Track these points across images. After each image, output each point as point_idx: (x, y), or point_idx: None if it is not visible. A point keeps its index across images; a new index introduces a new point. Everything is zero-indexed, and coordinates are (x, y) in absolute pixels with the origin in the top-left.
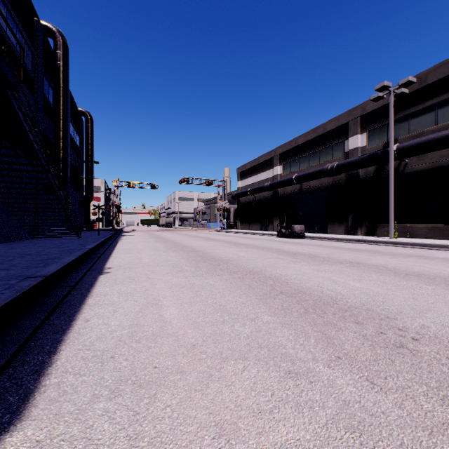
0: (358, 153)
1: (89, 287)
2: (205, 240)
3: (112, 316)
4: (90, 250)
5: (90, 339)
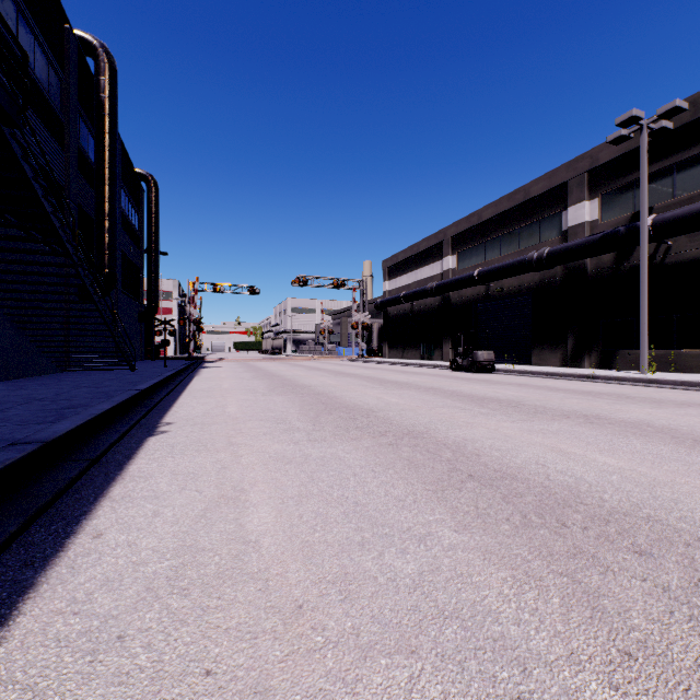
0: (585, 233)
1: (124, 460)
2: (332, 376)
3: (148, 525)
4: (144, 391)
5: (88, 583)
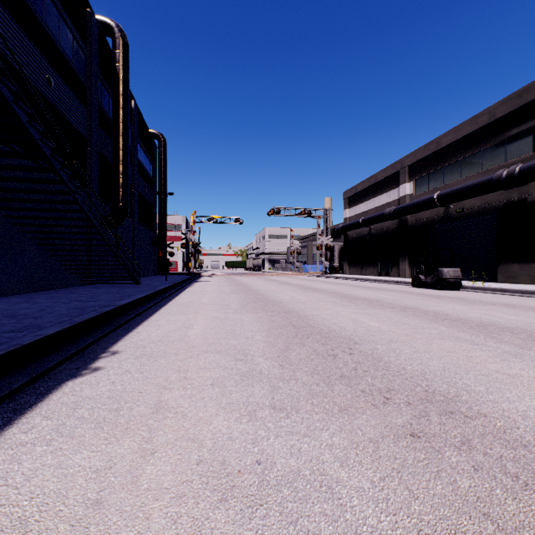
0: None
1: None
2: (301, 291)
3: None
4: (121, 307)
5: None
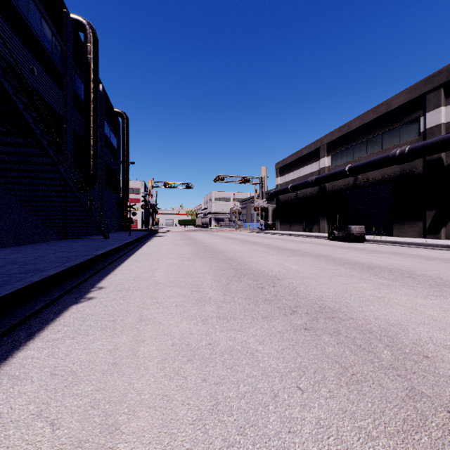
0: (442, 132)
1: (21, 341)
2: (240, 244)
3: None
4: (98, 256)
5: None
